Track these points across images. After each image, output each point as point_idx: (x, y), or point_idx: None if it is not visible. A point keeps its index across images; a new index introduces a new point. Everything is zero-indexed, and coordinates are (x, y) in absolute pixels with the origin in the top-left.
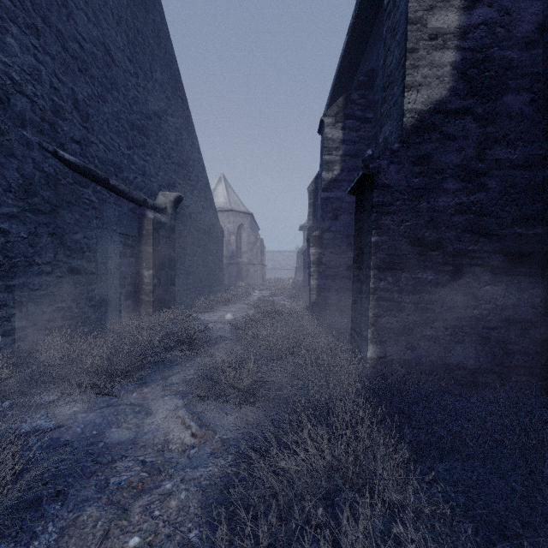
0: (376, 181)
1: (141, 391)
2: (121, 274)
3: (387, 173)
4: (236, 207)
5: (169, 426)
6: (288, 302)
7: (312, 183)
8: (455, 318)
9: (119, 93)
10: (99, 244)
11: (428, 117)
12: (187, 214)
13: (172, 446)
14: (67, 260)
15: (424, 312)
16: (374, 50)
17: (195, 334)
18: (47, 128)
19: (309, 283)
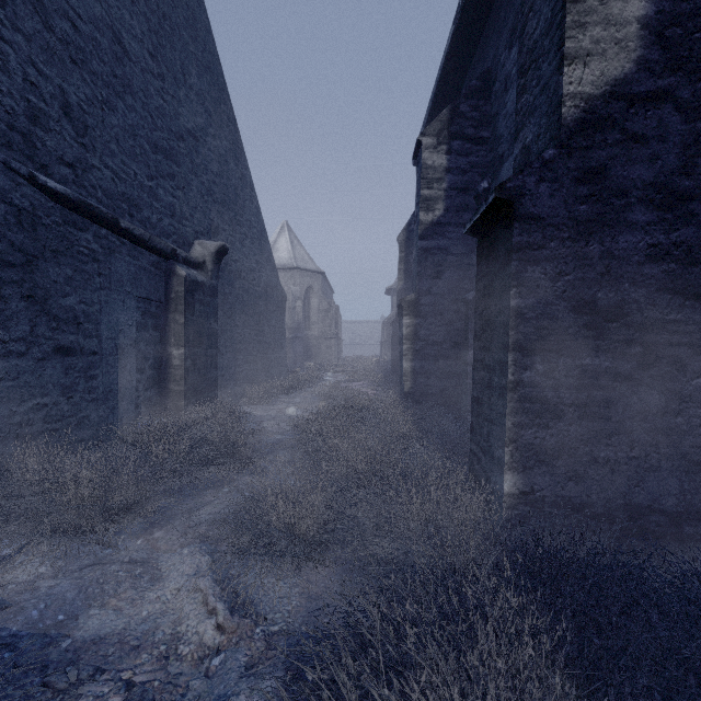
0: (517, 210)
1: (150, 536)
2: (138, 354)
3: (535, 196)
4: (304, 264)
5: (181, 608)
6: (372, 390)
7: (403, 231)
8: (646, 431)
9: (135, 100)
10: (105, 312)
11: (602, 106)
12: (236, 271)
13: (183, 648)
14: (52, 335)
15: (595, 420)
16: (491, 44)
17: (240, 440)
18: (19, 141)
19: (401, 366)
